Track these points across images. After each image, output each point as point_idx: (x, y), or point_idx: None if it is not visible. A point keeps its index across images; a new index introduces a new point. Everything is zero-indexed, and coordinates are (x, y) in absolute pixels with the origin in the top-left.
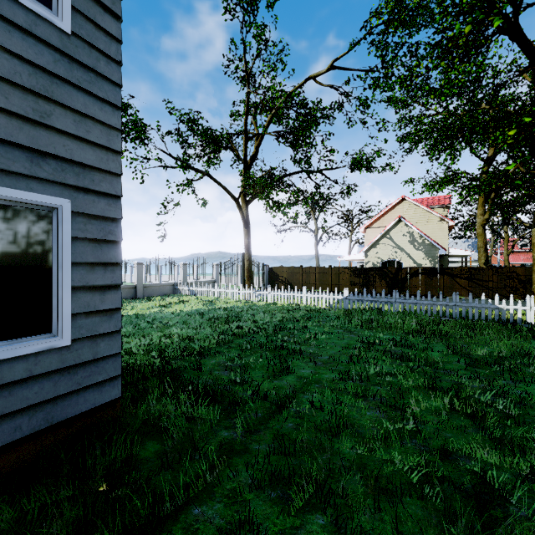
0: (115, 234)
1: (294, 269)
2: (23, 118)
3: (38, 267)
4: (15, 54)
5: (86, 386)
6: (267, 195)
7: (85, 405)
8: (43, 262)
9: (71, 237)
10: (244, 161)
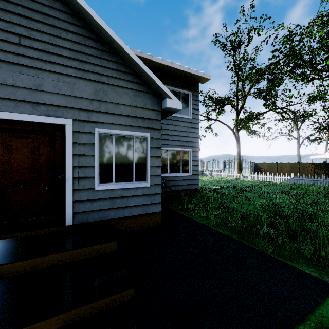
0: (198, 154)
1: (271, 164)
2: (186, 136)
3: (187, 161)
4: (185, 126)
5: (193, 184)
6: (247, 127)
7: (193, 187)
8: (187, 160)
9: (191, 156)
10: (236, 110)
